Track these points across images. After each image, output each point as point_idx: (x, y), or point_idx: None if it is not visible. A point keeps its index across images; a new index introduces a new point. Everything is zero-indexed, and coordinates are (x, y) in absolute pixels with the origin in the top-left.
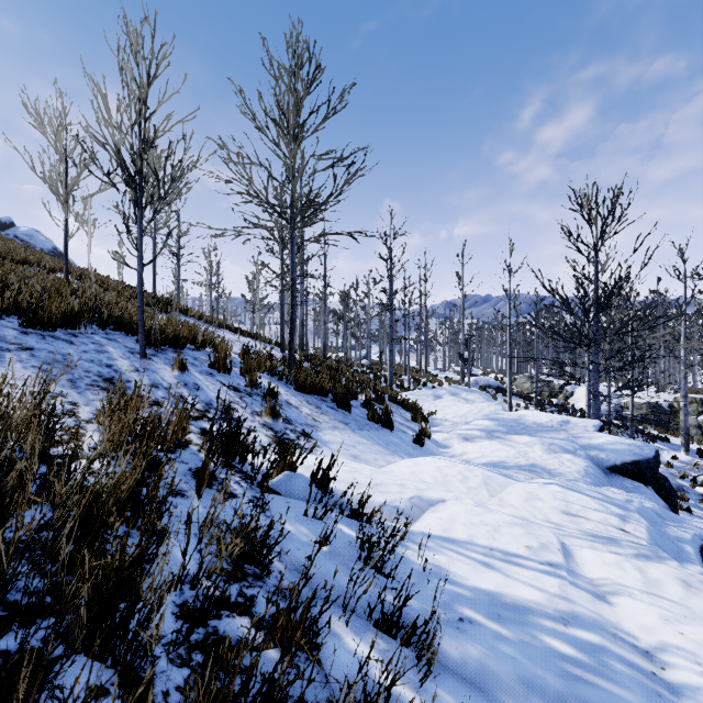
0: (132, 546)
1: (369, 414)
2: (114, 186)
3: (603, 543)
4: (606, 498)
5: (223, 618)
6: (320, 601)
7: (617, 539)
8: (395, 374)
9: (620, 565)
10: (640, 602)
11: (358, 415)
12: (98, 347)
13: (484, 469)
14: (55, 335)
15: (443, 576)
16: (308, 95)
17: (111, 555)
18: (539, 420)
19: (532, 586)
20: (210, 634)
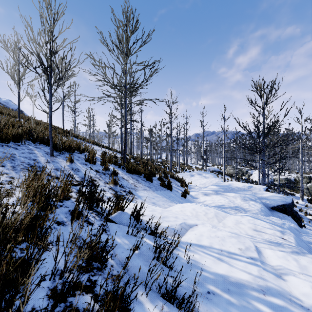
0: (29, 254)
1: (161, 183)
2: (38, 73)
3: (275, 245)
4: (273, 222)
5: (76, 296)
6: (132, 281)
7: (281, 243)
8: (173, 165)
9: (285, 257)
10: (300, 279)
11: (156, 184)
12: (30, 151)
13: (215, 209)
14: (8, 145)
15: (198, 266)
16: (132, 34)
17: (15, 260)
18: (239, 185)
19: (244, 271)
20: (67, 307)
